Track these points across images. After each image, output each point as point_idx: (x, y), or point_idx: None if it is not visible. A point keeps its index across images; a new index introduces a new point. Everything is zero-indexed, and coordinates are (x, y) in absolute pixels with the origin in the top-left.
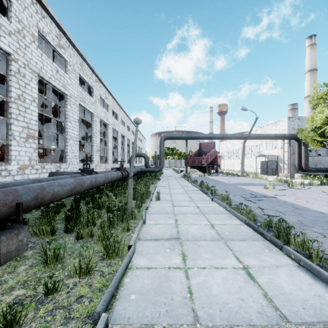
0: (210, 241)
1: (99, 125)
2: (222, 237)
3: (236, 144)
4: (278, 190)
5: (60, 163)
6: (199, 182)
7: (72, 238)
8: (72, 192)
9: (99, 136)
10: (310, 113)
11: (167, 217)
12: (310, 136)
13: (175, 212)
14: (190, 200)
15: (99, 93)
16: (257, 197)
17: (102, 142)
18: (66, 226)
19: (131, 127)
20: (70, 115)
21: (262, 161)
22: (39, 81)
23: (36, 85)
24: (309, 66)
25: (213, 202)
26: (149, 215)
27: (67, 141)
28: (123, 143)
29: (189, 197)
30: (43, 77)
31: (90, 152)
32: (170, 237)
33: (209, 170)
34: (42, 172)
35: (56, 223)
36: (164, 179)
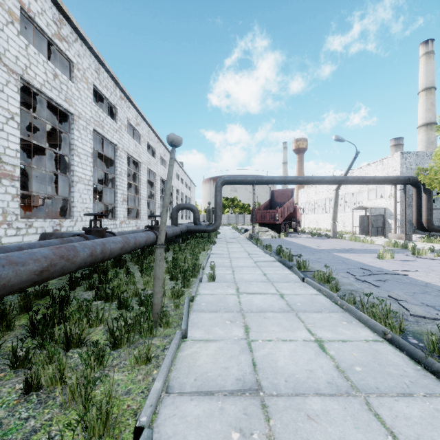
0: (330, 396)
1: (126, 163)
2: (352, 383)
3: (322, 193)
4: (401, 262)
5: (62, 218)
6: (274, 247)
7: (19, 386)
8: (45, 276)
9: (126, 179)
10: (425, 148)
11: (229, 320)
12: (438, 178)
13: (242, 307)
14: (266, 280)
15: (127, 116)
16: (374, 275)
17: (132, 189)
18: (15, 354)
19: (175, 169)
20: (79, 145)
21: (362, 215)
22: (26, 91)
23: (16, 93)
24: (424, 83)
25: (306, 285)
26: (195, 315)
27: (73, 185)
28: (163, 191)
29: (263, 273)
30: (30, 82)
31: (113, 203)
32: (239, 384)
33: (285, 229)
34: (27, 233)
35: (2, 342)
36: (222, 242)
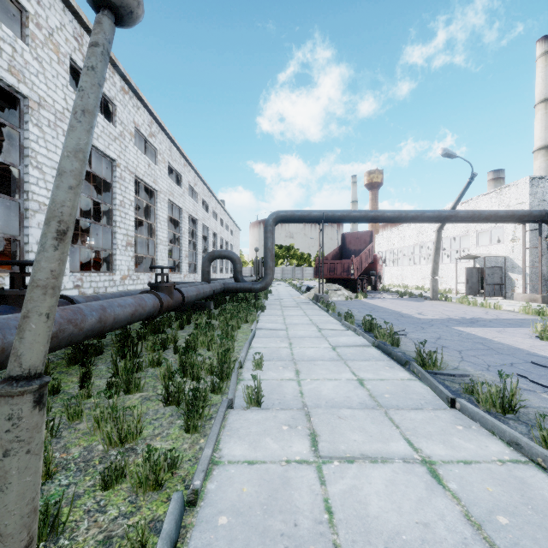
0: None
1: (132, 189)
2: None
3: (409, 237)
4: None
5: (3, 271)
6: (355, 316)
7: None
8: None
9: (132, 212)
10: None
11: None
12: None
13: (341, 546)
14: (370, 400)
15: (133, 120)
16: None
17: (145, 229)
18: None
19: (211, 205)
20: (40, 150)
21: (469, 268)
22: None
23: None
24: (543, 92)
25: (466, 420)
26: None
27: (27, 216)
28: (194, 234)
29: (356, 379)
30: None
31: (110, 249)
32: None
33: (362, 287)
34: None
35: None
36: (275, 306)
